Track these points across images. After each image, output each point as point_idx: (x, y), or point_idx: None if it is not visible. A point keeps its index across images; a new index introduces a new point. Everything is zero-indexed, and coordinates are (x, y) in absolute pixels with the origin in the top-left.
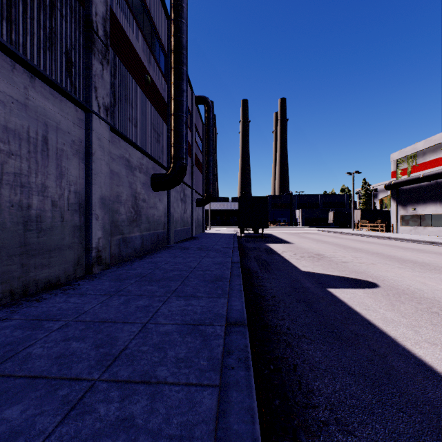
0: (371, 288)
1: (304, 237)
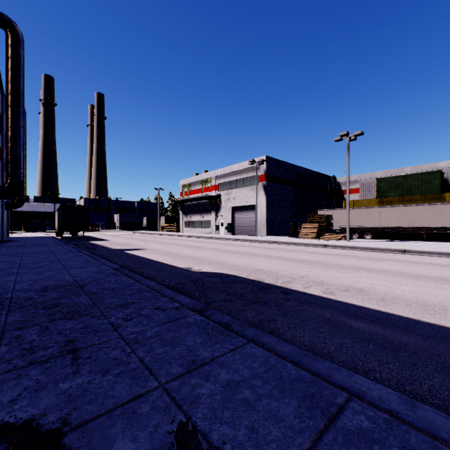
0: (141, 250)
1: (120, 237)
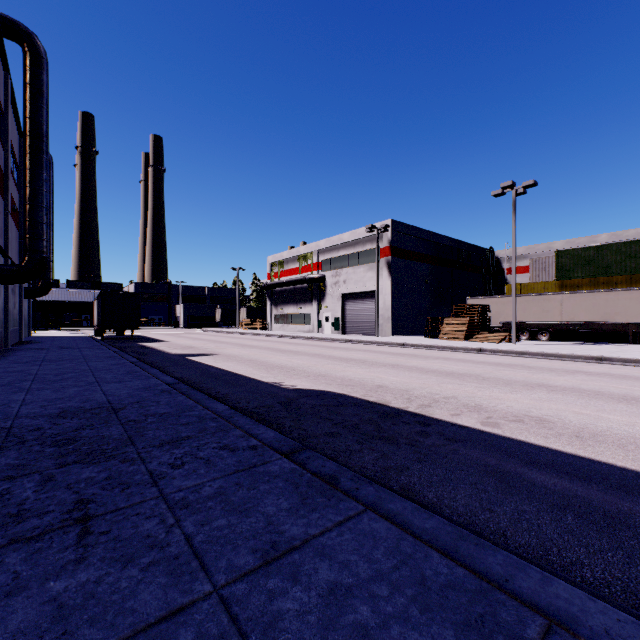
0: (211, 355)
1: (183, 337)
